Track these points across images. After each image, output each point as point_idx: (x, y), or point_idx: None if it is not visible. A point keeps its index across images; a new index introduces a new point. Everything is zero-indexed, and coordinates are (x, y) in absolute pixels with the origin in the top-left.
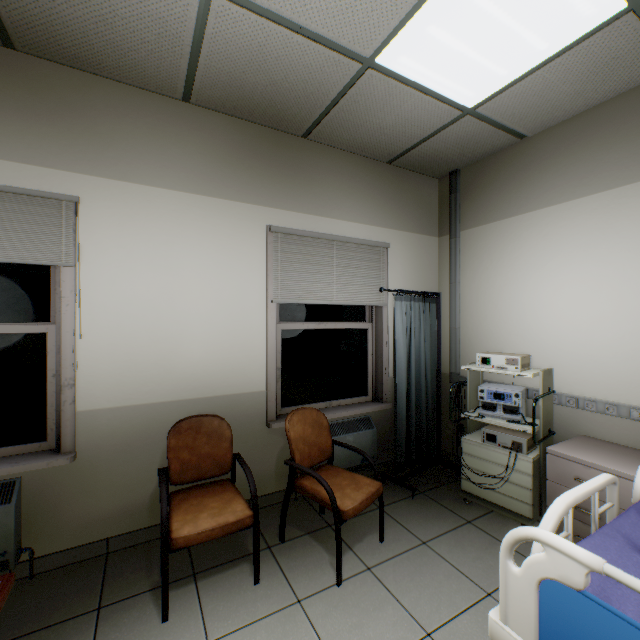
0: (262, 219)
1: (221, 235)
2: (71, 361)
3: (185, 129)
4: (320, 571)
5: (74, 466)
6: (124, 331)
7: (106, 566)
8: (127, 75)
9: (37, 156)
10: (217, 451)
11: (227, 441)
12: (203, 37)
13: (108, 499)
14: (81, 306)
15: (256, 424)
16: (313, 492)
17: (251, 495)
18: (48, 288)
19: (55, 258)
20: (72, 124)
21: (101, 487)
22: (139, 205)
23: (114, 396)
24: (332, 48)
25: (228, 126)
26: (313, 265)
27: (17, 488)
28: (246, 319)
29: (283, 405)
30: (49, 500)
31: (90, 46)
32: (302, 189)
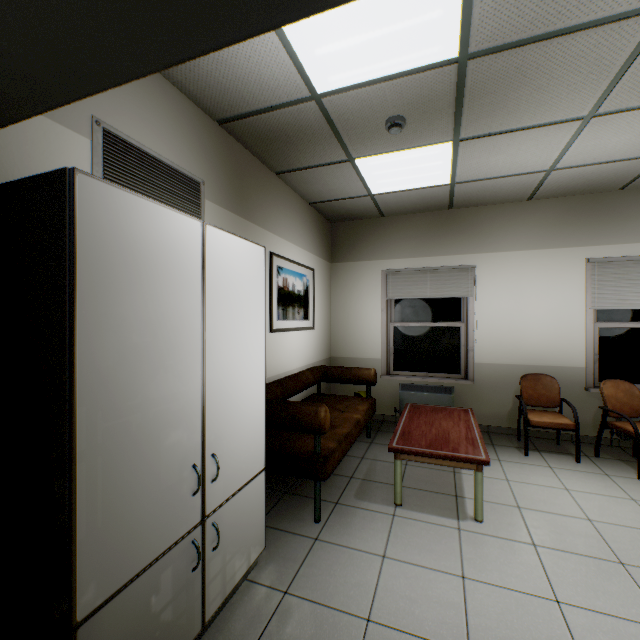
0: (581, 255)
1: (550, 270)
2: (472, 339)
3: (527, 215)
4: (625, 472)
5: (472, 387)
6: (494, 326)
7: (488, 435)
8: (497, 202)
9: (458, 251)
10: (549, 394)
11: (555, 390)
12: (543, 181)
13: (487, 407)
14: (475, 314)
15: (576, 388)
16: (620, 427)
17: (573, 416)
18: (459, 306)
19: (466, 294)
20: (472, 232)
21: (484, 400)
22: (501, 263)
23: (489, 358)
24: (633, 158)
25: (555, 204)
26: (628, 281)
27: (453, 390)
28: (568, 320)
29: (599, 380)
30: (463, 399)
31: (484, 200)
32: (617, 227)
